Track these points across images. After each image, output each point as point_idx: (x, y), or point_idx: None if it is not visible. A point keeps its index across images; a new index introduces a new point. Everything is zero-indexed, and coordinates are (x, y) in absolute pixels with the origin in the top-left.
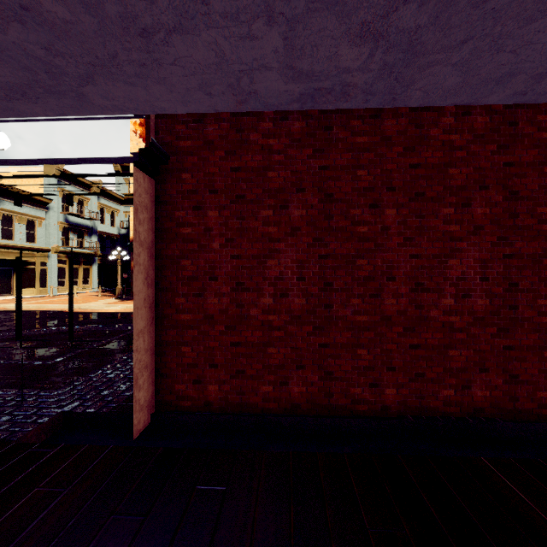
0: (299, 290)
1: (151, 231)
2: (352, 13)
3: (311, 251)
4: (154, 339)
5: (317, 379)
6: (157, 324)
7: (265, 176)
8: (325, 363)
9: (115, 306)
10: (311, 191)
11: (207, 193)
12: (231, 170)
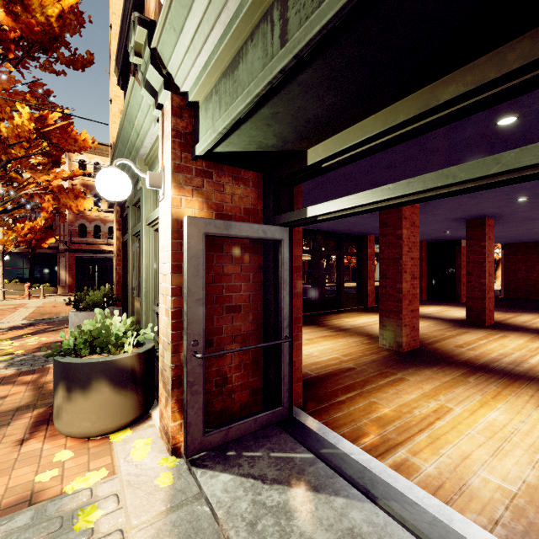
0: None
1: (503, 260)
2: None
3: None
4: (503, 283)
5: None
6: (504, 280)
7: (535, 248)
8: None
9: None
10: None
11: (518, 252)
12: (524, 247)
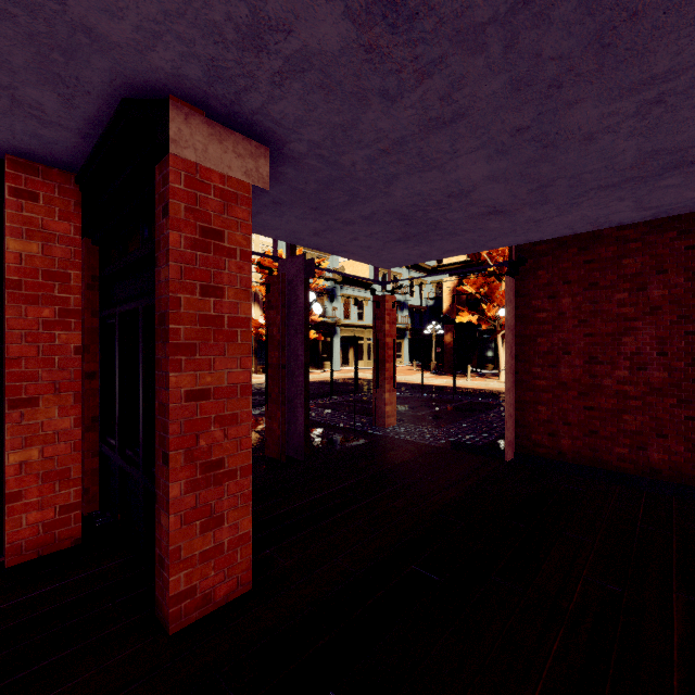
0: (659, 364)
1: (513, 317)
2: (688, 184)
3: (675, 328)
4: (514, 398)
5: (682, 449)
6: (517, 387)
7: (619, 264)
8: (693, 436)
9: (435, 380)
10: (675, 272)
11: (560, 284)
12: (583, 263)
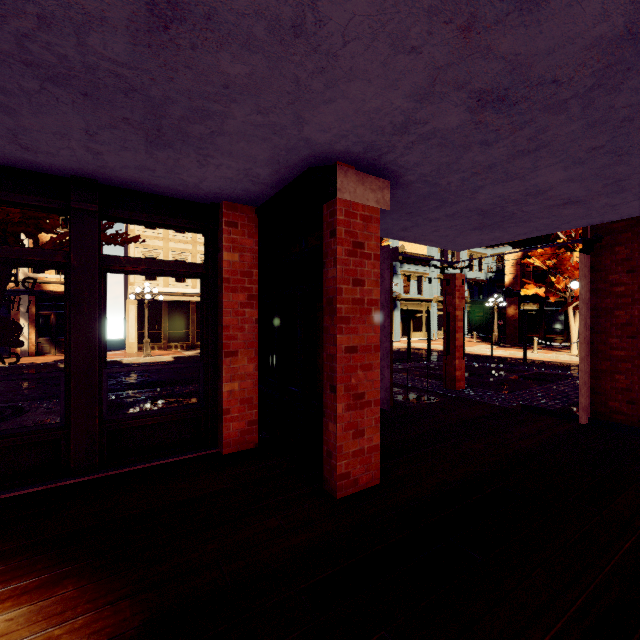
0: None
1: (587, 291)
2: None
3: None
4: (589, 367)
5: None
6: (592, 356)
7: None
8: None
9: (498, 351)
10: None
11: None
12: None
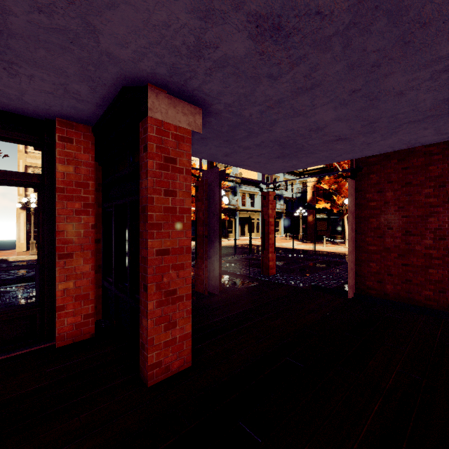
0: None
1: (353, 205)
2: None
3: None
4: (354, 257)
5: None
6: (356, 250)
7: (426, 169)
8: None
9: (302, 246)
10: None
11: (385, 183)
12: (401, 169)
